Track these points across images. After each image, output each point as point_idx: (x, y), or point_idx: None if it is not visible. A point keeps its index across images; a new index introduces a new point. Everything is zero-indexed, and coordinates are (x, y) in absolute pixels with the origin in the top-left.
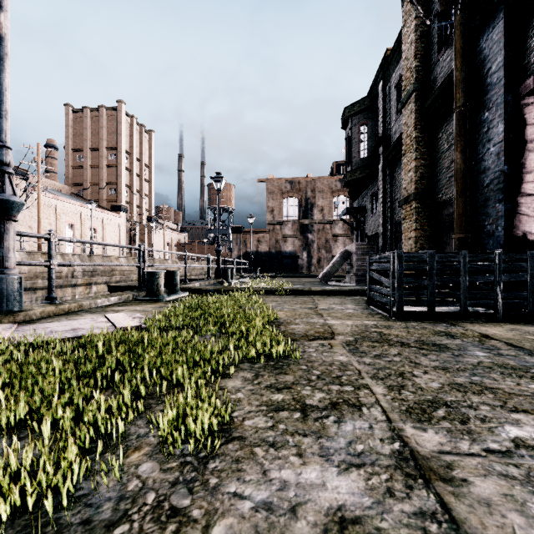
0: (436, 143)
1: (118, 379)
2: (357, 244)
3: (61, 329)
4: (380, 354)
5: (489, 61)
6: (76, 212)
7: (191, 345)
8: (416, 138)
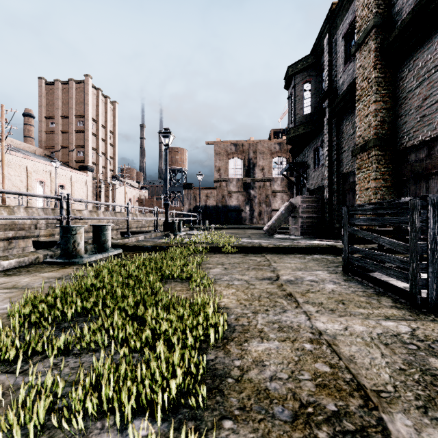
0: (400, 83)
1: None
2: (302, 197)
3: None
4: None
5: None
6: (46, 171)
7: None
8: (376, 78)
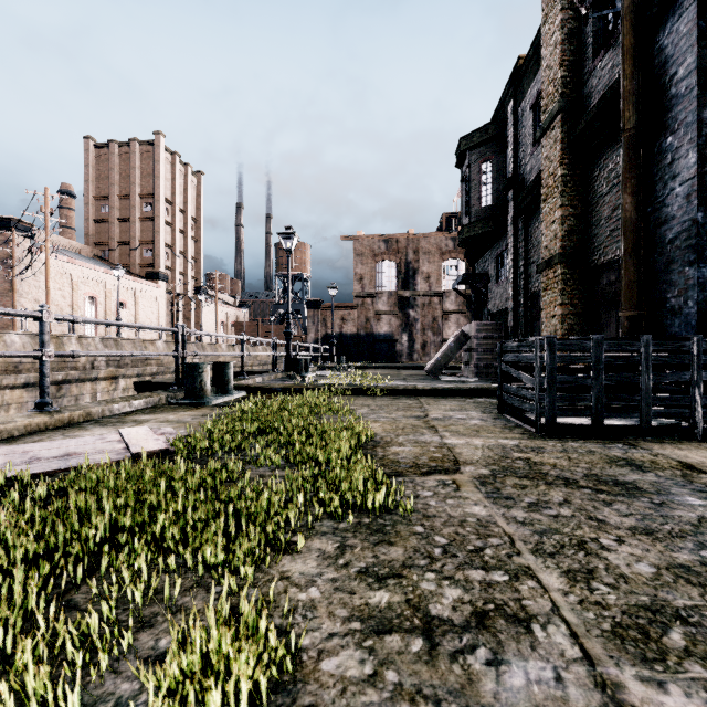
0: (591, 184)
1: (102, 564)
2: (478, 323)
3: (48, 454)
4: (537, 501)
5: (674, 63)
6: (99, 281)
7: (238, 489)
8: (563, 176)
